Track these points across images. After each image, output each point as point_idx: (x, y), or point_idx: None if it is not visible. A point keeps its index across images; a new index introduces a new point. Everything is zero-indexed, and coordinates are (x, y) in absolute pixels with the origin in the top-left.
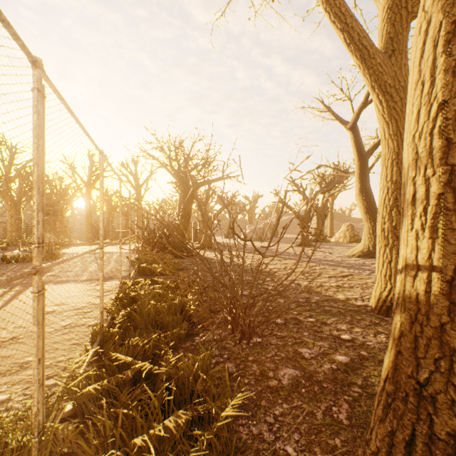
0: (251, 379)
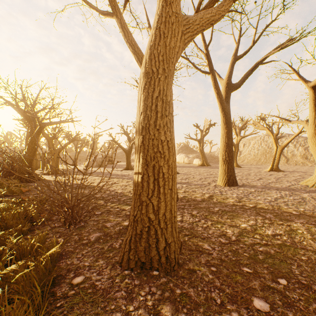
0: (72, 243)
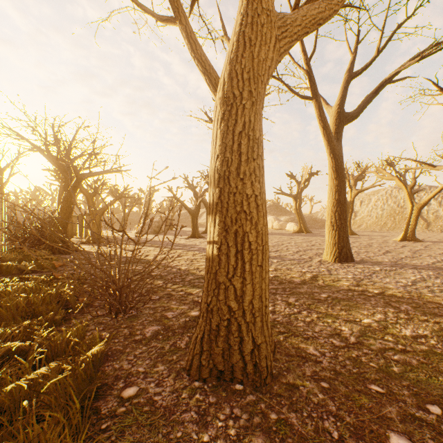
0: (121, 338)
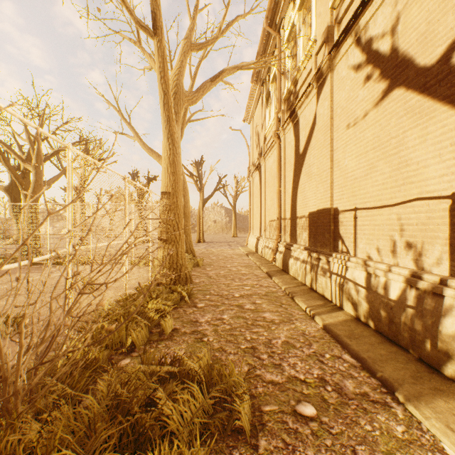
0: None
